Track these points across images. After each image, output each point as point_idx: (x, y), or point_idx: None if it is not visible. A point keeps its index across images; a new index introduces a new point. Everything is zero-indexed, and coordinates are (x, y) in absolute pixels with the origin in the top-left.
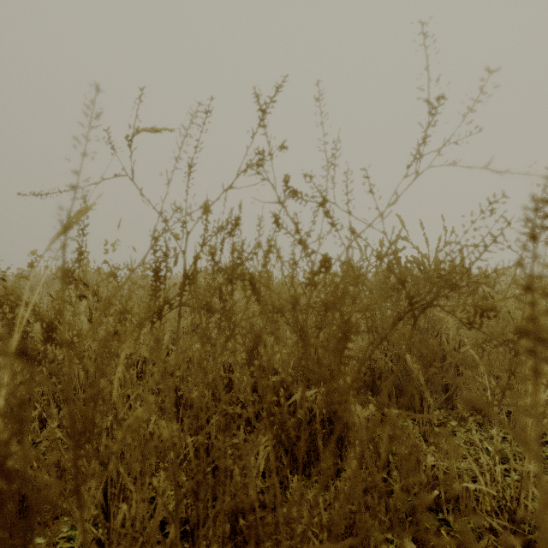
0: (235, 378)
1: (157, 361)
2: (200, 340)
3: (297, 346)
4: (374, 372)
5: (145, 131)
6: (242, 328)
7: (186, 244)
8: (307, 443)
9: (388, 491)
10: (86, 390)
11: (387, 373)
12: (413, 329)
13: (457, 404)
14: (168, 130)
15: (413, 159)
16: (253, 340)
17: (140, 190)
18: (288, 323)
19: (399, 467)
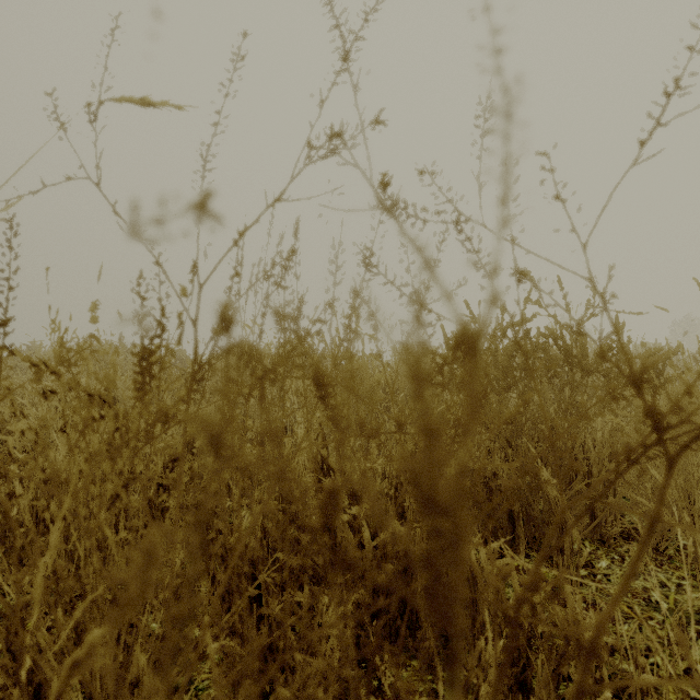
0: (287, 569)
1: (174, 489)
2: (232, 471)
3: (431, 552)
4: (491, 488)
5: (128, 102)
6: (298, 482)
7: (198, 305)
8: (423, 673)
9: (528, 684)
10: (17, 572)
11: (511, 492)
12: (665, 483)
13: (631, 551)
14: (173, 106)
15: (653, 126)
16: (320, 503)
17: (114, 205)
18: (391, 456)
19: (546, 650)
